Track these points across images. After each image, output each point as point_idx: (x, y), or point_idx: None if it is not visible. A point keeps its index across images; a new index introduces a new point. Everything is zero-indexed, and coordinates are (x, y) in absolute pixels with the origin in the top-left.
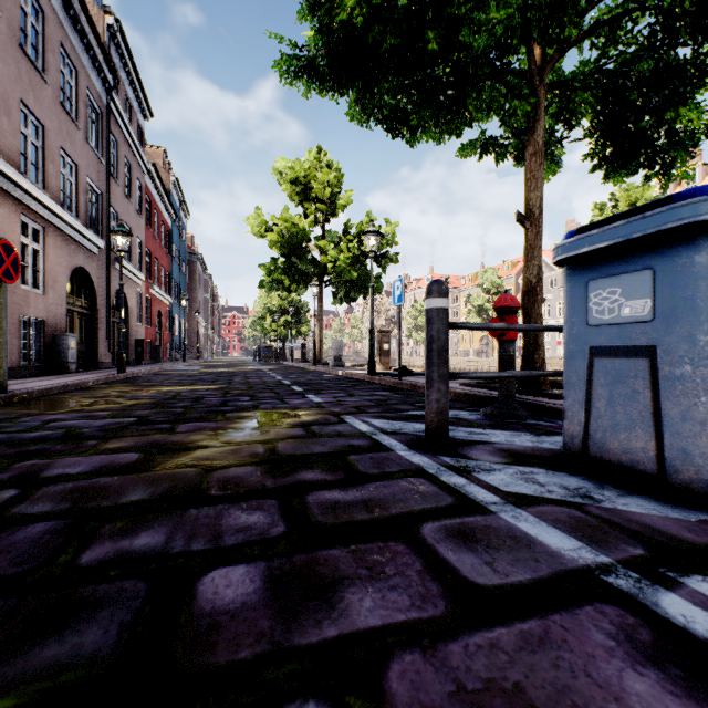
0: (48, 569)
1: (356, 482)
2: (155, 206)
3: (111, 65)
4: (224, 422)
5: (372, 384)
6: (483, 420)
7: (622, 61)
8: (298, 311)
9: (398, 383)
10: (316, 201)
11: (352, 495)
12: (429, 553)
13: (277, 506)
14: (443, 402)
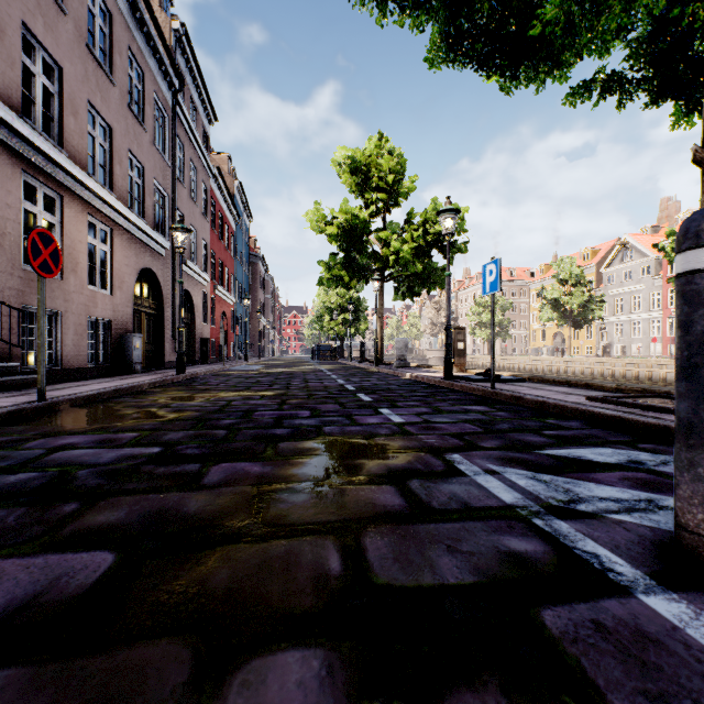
0: None
1: None
2: (220, 209)
3: (176, 68)
4: (273, 461)
5: (454, 392)
6: None
7: None
8: (356, 309)
9: (491, 392)
10: (377, 191)
11: None
12: None
13: None
14: None
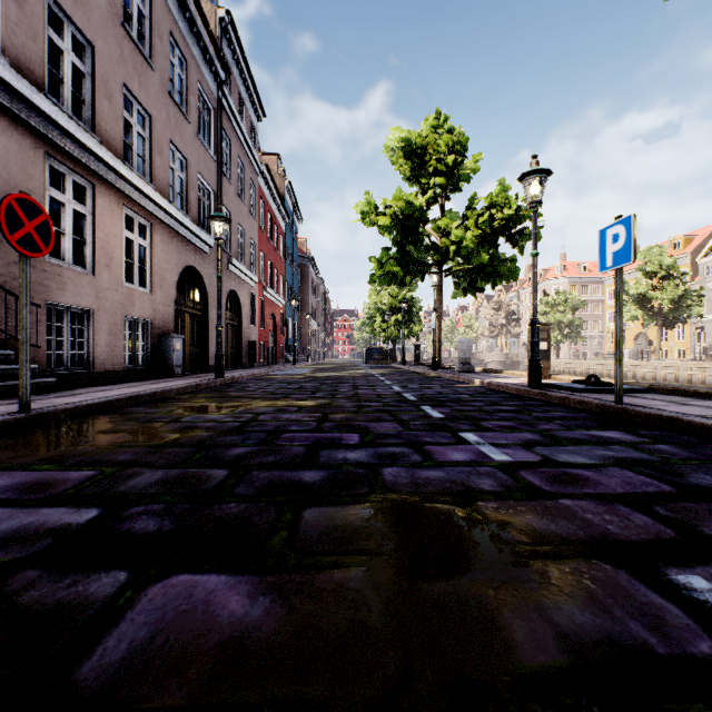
0: None
1: None
2: (268, 208)
3: (220, 56)
4: (279, 573)
5: (553, 406)
6: None
7: None
8: (409, 309)
9: (616, 409)
10: (435, 175)
11: None
12: None
13: None
14: None
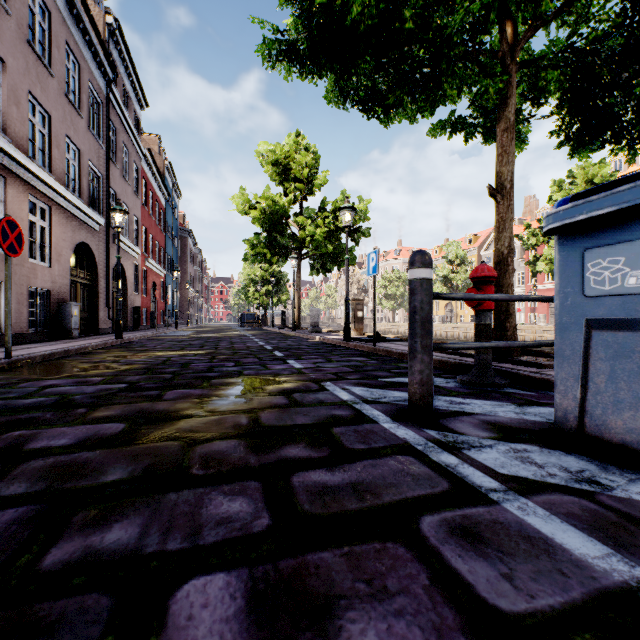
0: (5, 574)
1: (343, 461)
2: (150, 187)
3: (110, 60)
4: (209, 388)
5: (348, 349)
6: (461, 389)
7: (593, 38)
8: (278, 281)
9: (373, 349)
10: (295, 181)
11: (339, 476)
12: (434, 560)
13: (260, 490)
14: (426, 373)
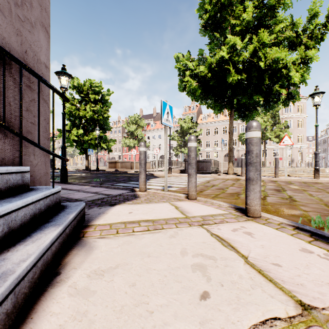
0: None
1: None
2: None
3: None
4: None
5: None
6: None
7: None
8: None
9: None
10: None
11: None
12: None
13: None
14: None
